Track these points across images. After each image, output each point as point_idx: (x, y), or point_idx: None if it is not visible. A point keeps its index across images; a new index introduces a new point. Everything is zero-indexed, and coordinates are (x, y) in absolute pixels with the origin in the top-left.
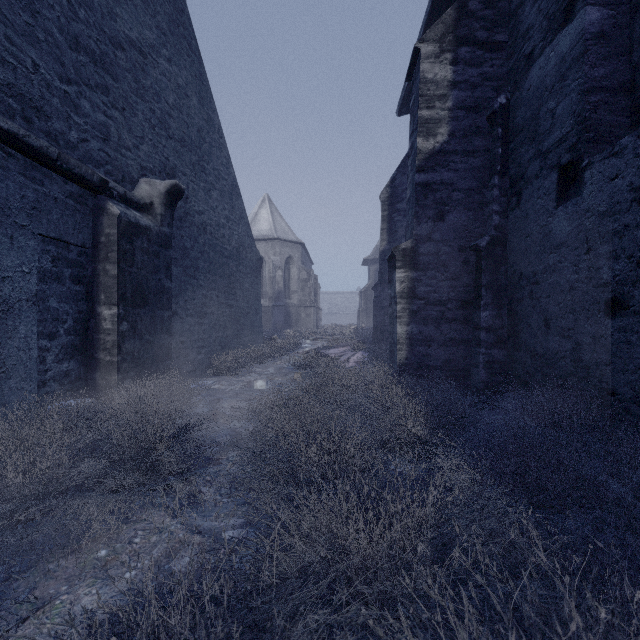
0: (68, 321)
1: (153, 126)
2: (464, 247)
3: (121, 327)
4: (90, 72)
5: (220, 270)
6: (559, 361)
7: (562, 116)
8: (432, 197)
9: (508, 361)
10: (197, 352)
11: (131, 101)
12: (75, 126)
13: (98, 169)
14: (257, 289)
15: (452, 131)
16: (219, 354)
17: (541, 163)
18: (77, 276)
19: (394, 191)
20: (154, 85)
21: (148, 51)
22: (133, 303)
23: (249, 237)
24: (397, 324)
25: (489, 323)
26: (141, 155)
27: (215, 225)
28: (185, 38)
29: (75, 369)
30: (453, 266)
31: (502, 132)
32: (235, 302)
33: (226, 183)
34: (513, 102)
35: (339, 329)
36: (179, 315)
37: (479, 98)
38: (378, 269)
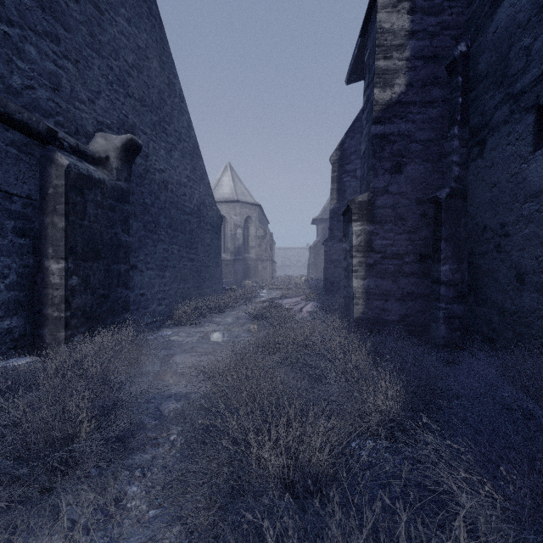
0: (10, 276)
1: (110, 82)
2: (422, 199)
3: (70, 281)
4: (37, 17)
5: (181, 226)
6: (538, 320)
7: (541, 51)
8: (389, 149)
9: (468, 316)
10: (158, 304)
11: (86, 54)
12: (18, 71)
13: (47, 119)
14: (217, 244)
15: (410, 81)
16: (180, 305)
17: (512, 107)
18: (22, 229)
19: (343, 154)
20: (112, 42)
21: (105, 8)
22: (84, 257)
23: (210, 196)
24: (353, 278)
25: (449, 277)
26: (97, 110)
27: (176, 184)
28: (145, 2)
29: (19, 326)
30: (411, 219)
31: (462, 81)
32: (196, 256)
33: (187, 145)
34: (474, 49)
35: (291, 280)
36: (139, 268)
37: (437, 47)
38: (325, 227)
